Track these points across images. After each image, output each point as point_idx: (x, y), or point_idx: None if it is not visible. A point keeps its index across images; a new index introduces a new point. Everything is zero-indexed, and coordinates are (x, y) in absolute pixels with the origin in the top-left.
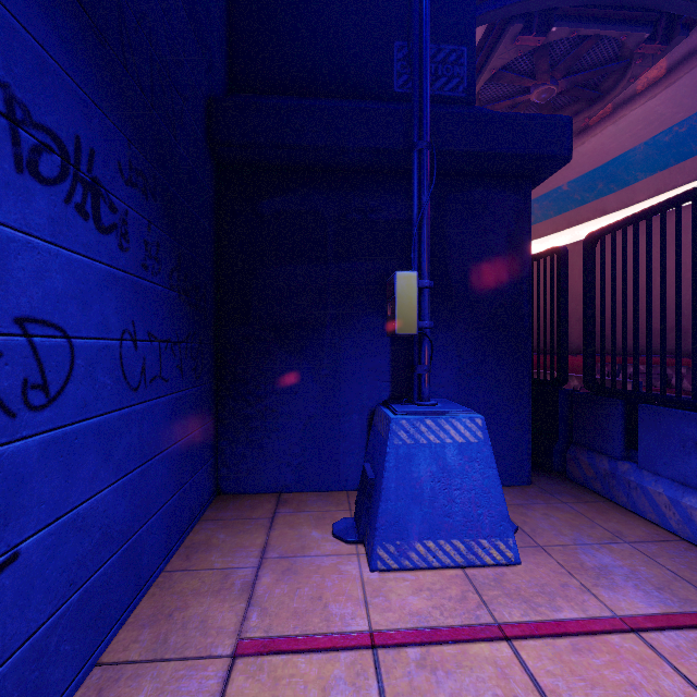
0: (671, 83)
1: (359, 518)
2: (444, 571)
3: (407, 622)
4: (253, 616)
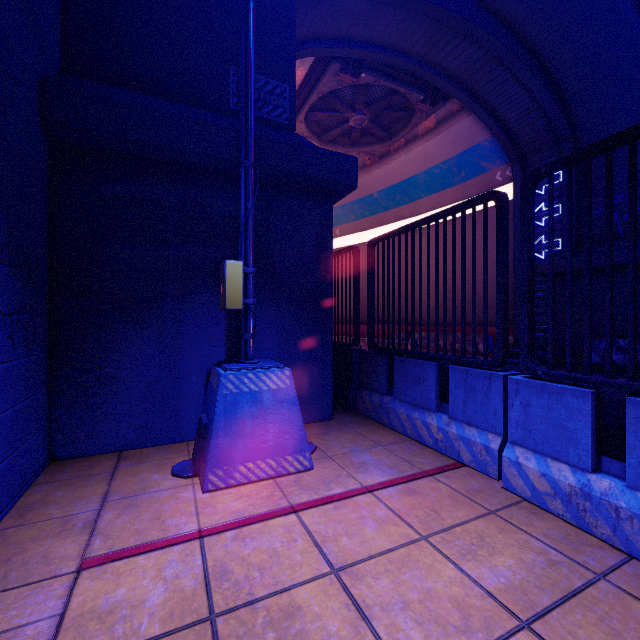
0: (438, 133)
1: (196, 457)
2: (260, 482)
3: (228, 518)
4: (96, 542)
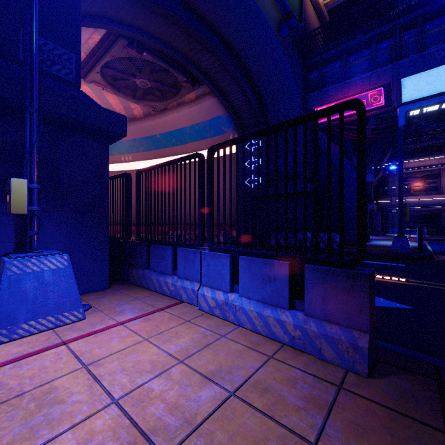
0: (197, 104)
1: None
2: (41, 333)
3: (9, 358)
4: None
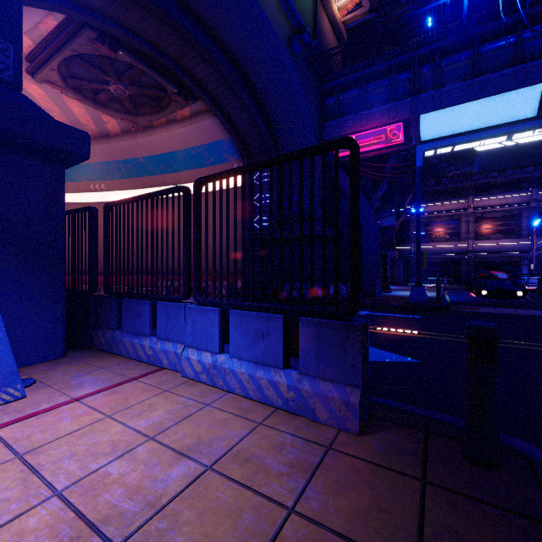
0: (192, 123)
1: None
2: None
3: None
4: None
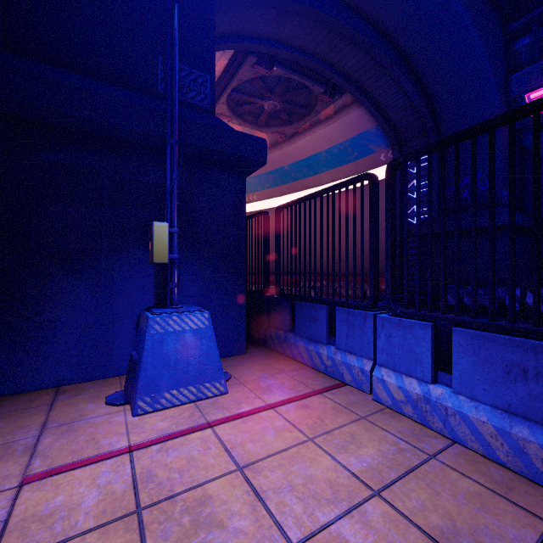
0: (336, 120)
1: (127, 388)
2: (183, 406)
3: (155, 435)
4: (36, 462)
